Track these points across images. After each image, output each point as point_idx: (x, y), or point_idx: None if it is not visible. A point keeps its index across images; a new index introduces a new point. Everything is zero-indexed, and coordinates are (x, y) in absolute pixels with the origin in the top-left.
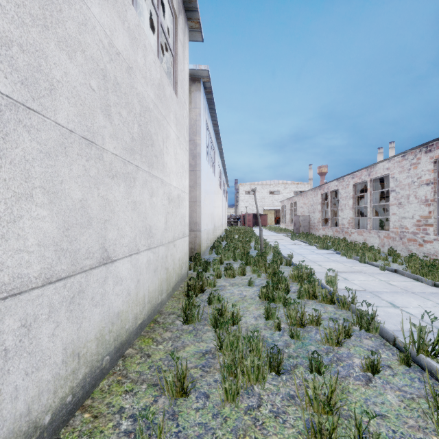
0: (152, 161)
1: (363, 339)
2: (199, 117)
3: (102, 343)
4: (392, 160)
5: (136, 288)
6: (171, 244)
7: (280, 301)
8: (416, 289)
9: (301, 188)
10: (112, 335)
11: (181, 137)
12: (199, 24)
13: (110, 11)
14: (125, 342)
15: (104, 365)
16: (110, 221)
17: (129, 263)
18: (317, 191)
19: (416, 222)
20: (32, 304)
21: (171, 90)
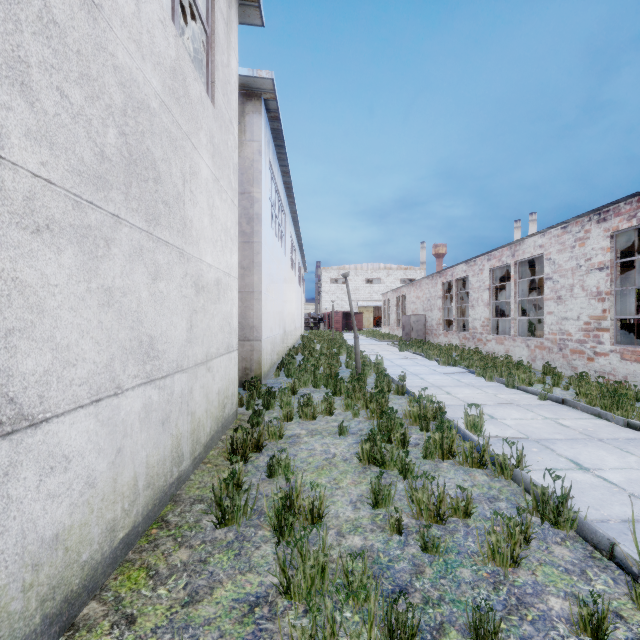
0: (157, 211)
1: (552, 546)
2: (258, 156)
3: None
4: (548, 233)
5: (112, 467)
6: (201, 367)
7: (394, 466)
8: (603, 433)
9: (411, 276)
10: (33, 594)
11: (223, 180)
12: None
13: None
14: (78, 593)
15: None
16: (26, 331)
17: (91, 418)
18: (437, 278)
19: (583, 325)
20: None
21: (201, 90)
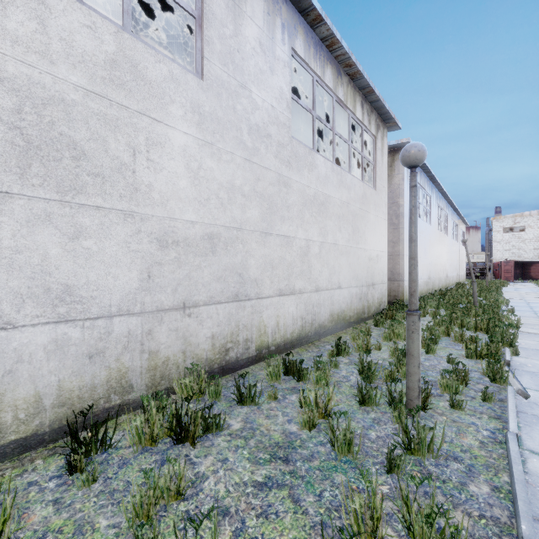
0: (358, 240)
1: None
2: (402, 181)
3: (338, 318)
4: None
5: (350, 303)
6: (371, 286)
7: None
8: None
9: None
10: (341, 318)
11: (379, 214)
12: (395, 123)
13: (341, 189)
14: (346, 325)
15: (339, 327)
16: (341, 272)
17: (347, 291)
18: None
19: None
20: (324, 294)
21: (371, 190)
